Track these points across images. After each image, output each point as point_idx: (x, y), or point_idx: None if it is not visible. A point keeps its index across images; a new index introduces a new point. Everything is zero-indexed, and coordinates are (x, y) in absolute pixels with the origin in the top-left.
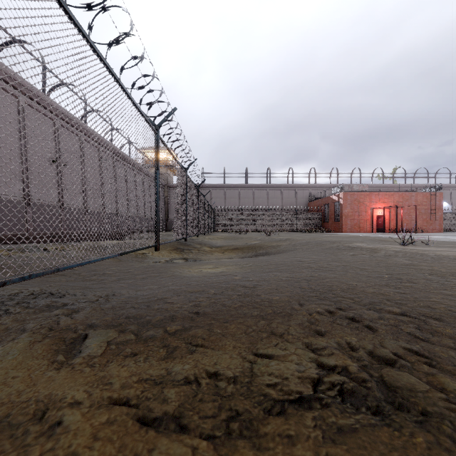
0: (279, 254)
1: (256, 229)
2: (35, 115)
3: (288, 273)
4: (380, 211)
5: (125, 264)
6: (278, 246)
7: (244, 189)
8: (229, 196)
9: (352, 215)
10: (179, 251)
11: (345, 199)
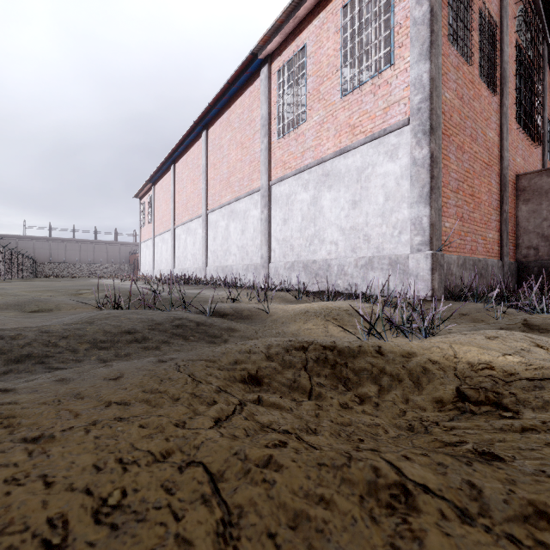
0: None
1: (78, 275)
2: None
3: None
4: None
5: None
6: None
7: (71, 242)
8: (54, 247)
9: None
10: None
11: None
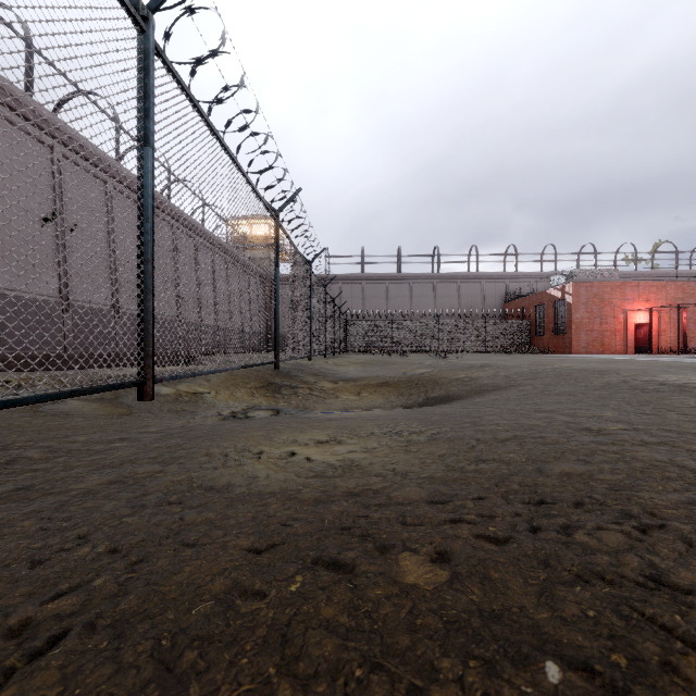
0: (480, 396)
1: (415, 348)
2: (9, 133)
3: (693, 549)
4: (642, 315)
5: (130, 422)
6: (472, 380)
7: (396, 282)
8: (370, 294)
9: (589, 323)
10: (270, 389)
11: (577, 294)
